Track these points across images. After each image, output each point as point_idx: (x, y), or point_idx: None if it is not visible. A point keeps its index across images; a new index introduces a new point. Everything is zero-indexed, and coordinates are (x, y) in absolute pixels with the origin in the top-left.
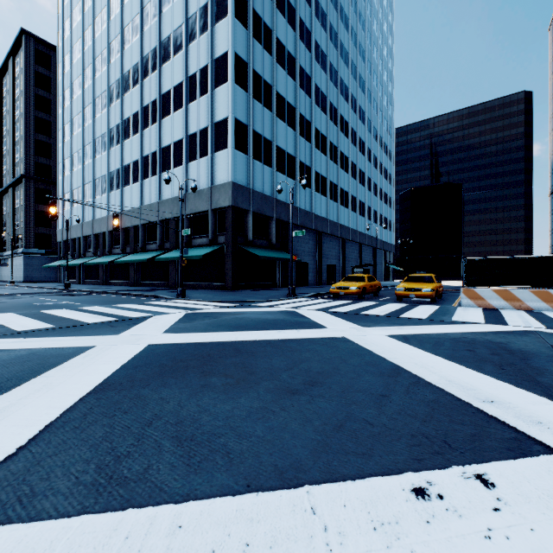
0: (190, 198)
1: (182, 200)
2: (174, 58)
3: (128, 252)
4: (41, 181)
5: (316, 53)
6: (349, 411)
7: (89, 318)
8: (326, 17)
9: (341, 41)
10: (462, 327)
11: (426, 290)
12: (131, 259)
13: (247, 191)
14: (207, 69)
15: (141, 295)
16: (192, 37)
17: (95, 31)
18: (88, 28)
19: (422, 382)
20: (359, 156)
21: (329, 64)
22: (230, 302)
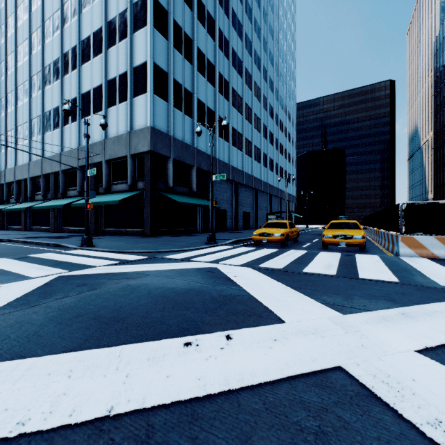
0: (109, 143)
1: (88, 137)
2: (93, 3)
3: (49, 198)
4: None
5: (233, 20)
6: None
7: None
8: None
9: (255, 16)
10: None
11: (357, 238)
12: (48, 205)
13: (167, 138)
14: (126, 13)
15: (42, 243)
16: None
17: None
18: None
19: None
20: (269, 120)
21: (245, 34)
22: (139, 253)
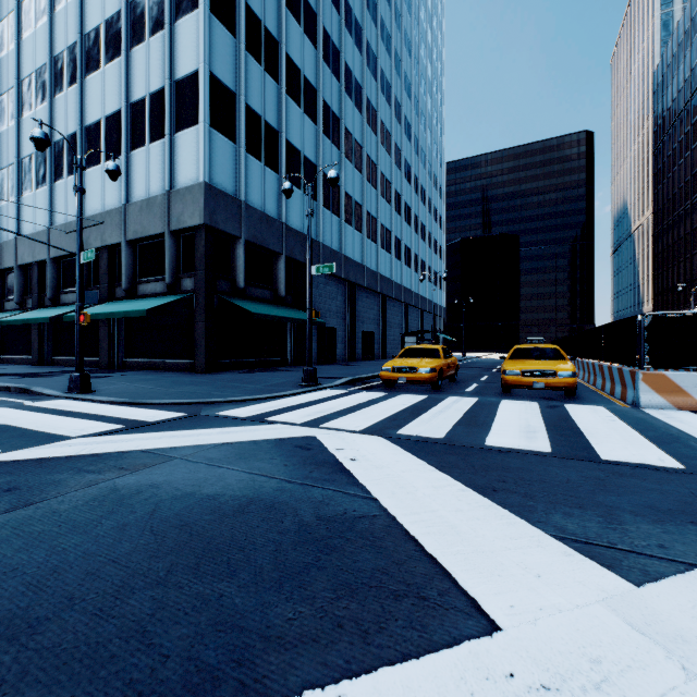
0: (133, 212)
1: (82, 191)
2: None
3: (29, 307)
4: None
5: (348, 18)
6: None
7: None
8: None
9: (382, 16)
10: None
11: (564, 375)
12: (23, 318)
13: (235, 204)
14: None
15: None
16: None
17: None
18: None
19: None
20: (405, 184)
21: (366, 42)
22: (172, 406)
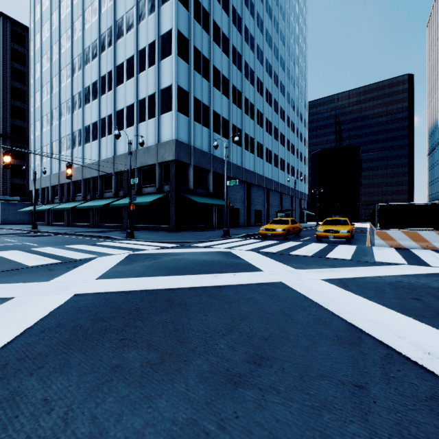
0: (140, 153)
1: (131, 153)
2: (126, 35)
3: (88, 199)
4: (16, 139)
5: (246, 35)
6: (323, 430)
7: (33, 260)
8: (254, 7)
9: (266, 27)
10: (391, 269)
11: (343, 232)
12: (90, 205)
13: (188, 147)
14: (155, 44)
15: (95, 236)
16: (142, 17)
17: (61, 14)
18: (55, 11)
19: (395, 355)
20: (280, 122)
21: (256, 45)
22: (172, 243)
